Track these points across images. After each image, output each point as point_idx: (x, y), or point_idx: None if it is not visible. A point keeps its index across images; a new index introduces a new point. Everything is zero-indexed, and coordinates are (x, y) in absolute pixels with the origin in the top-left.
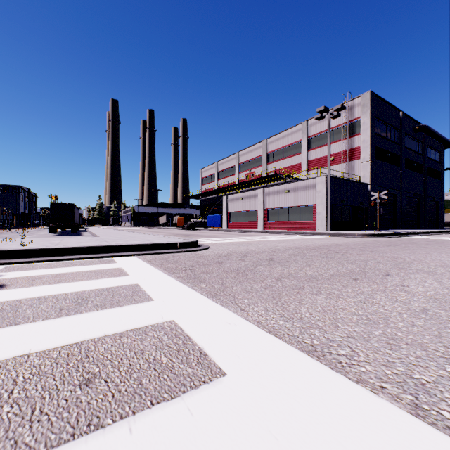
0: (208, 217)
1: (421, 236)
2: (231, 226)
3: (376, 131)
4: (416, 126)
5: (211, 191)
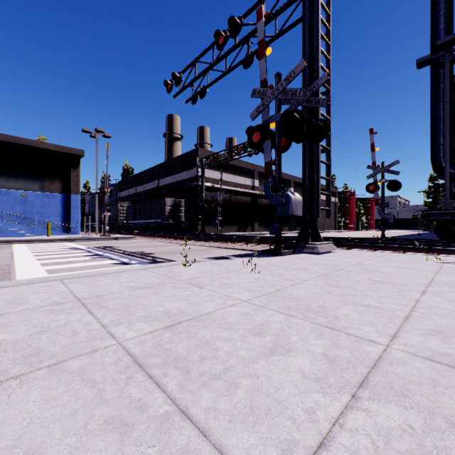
0: None
1: None
2: None
3: None
4: None
5: None
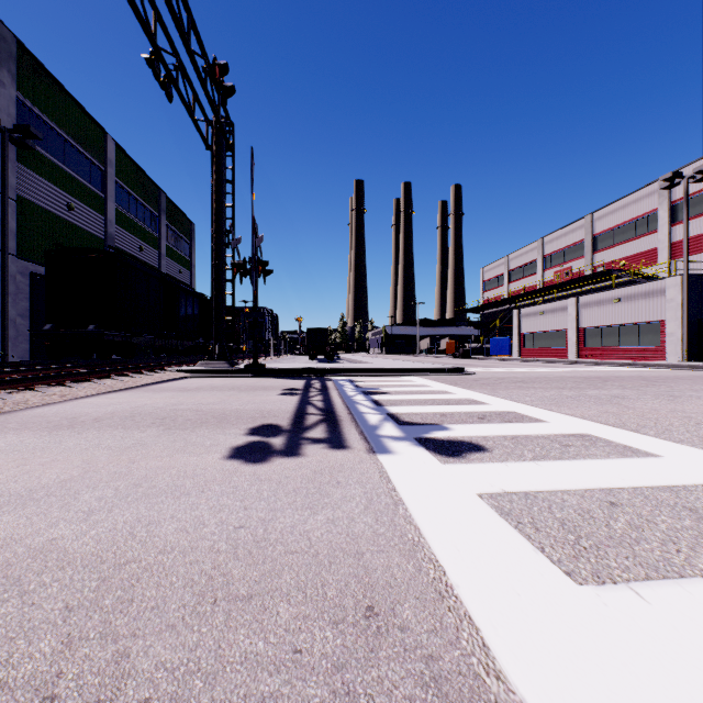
0: (491, 341)
1: None
2: (526, 353)
3: None
4: None
5: (497, 302)
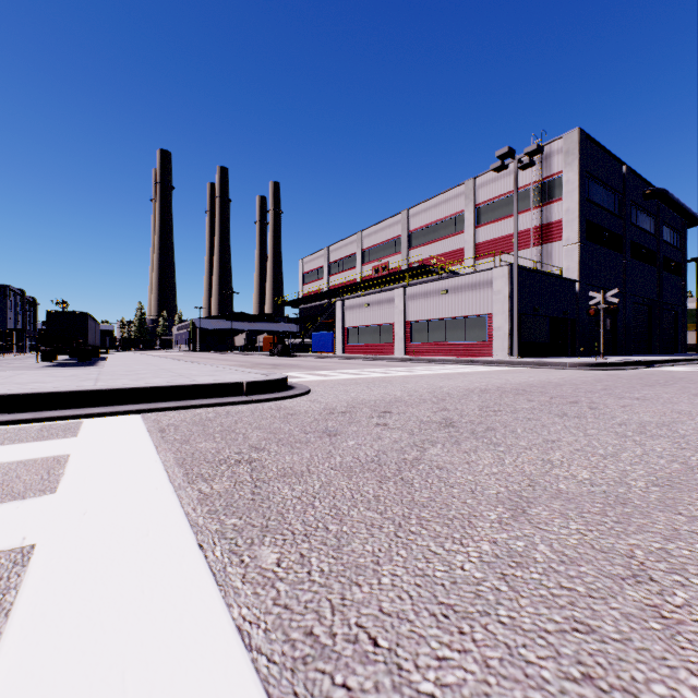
0: (313, 336)
1: (674, 367)
2: (350, 350)
3: (587, 194)
4: (647, 189)
5: (318, 294)
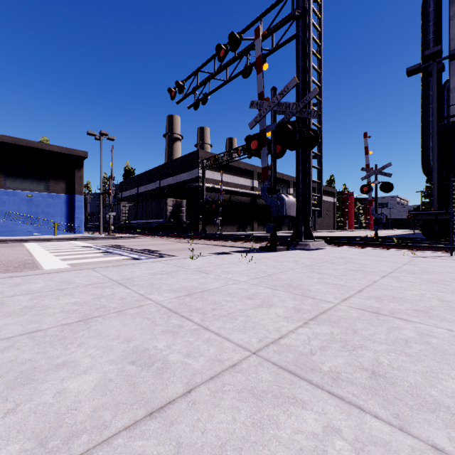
0: None
1: None
2: None
3: None
4: None
5: None
